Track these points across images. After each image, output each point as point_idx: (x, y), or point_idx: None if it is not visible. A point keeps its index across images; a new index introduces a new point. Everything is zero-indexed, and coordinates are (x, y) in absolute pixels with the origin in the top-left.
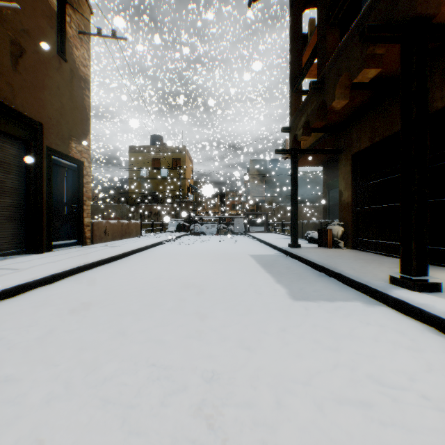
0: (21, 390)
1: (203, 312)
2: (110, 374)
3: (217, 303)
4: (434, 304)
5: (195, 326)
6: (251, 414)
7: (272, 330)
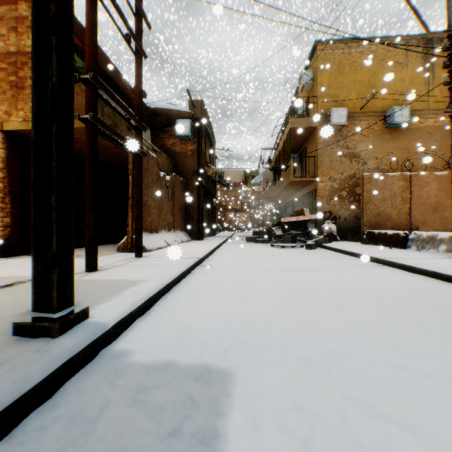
0: (398, 302)
1: (370, 347)
2: (369, 306)
3: (369, 367)
4: (130, 301)
5: (356, 329)
6: (292, 297)
7: (280, 322)
